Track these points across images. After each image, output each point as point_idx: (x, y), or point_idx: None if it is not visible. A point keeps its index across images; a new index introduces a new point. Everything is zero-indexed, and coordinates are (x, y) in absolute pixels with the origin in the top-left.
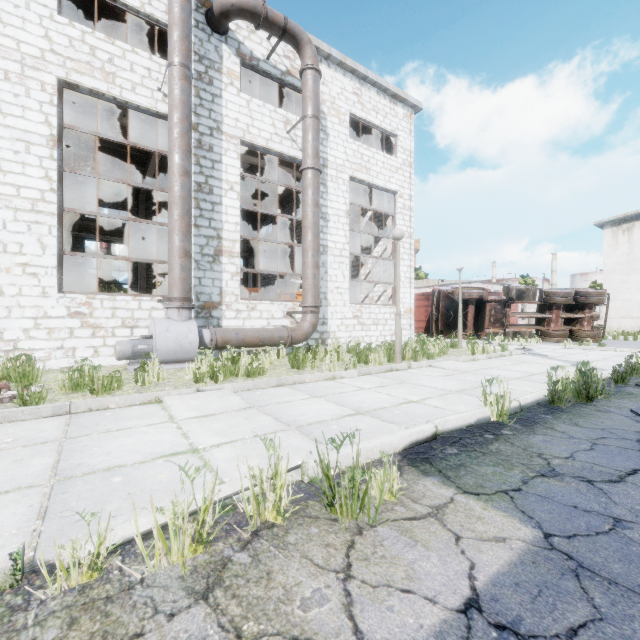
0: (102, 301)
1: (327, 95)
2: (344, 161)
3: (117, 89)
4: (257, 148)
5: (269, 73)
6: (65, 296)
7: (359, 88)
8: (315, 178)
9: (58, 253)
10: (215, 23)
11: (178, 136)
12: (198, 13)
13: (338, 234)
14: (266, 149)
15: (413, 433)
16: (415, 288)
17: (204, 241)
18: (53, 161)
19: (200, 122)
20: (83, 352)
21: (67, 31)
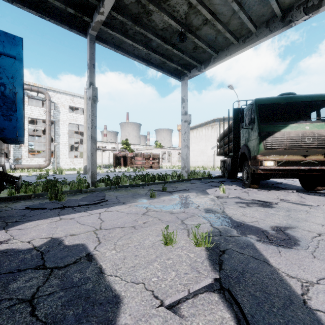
0: None
1: (60, 102)
2: (66, 119)
3: None
4: (34, 118)
5: (38, 99)
6: None
7: (73, 98)
8: (48, 127)
9: None
10: None
11: None
12: None
13: (64, 139)
14: (37, 118)
15: None
16: (143, 150)
17: None
18: None
19: None
20: None
21: None
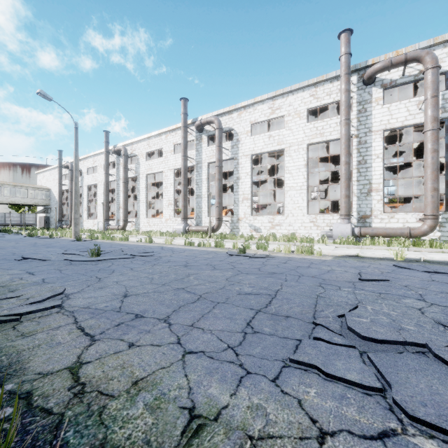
0: (319, 217)
1: None
2: None
3: (324, 137)
4: (396, 128)
5: (404, 82)
6: (309, 216)
7: None
8: (432, 135)
9: (307, 201)
10: (366, 83)
11: (343, 149)
12: (358, 83)
13: None
14: (402, 126)
15: (346, 253)
16: None
17: (361, 187)
18: (305, 172)
19: (359, 132)
20: (314, 235)
21: (309, 127)
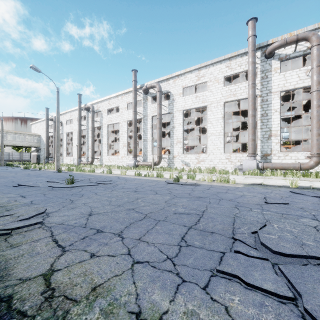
0: (233, 155)
1: None
2: None
3: (236, 97)
4: (289, 90)
5: (296, 56)
6: (225, 154)
7: None
8: (317, 94)
9: (224, 144)
10: (267, 57)
11: (250, 106)
12: (261, 57)
13: None
14: (294, 88)
15: (253, 181)
16: None
17: (264, 133)
18: (222, 122)
19: (262, 93)
20: (228, 168)
21: (225, 89)
